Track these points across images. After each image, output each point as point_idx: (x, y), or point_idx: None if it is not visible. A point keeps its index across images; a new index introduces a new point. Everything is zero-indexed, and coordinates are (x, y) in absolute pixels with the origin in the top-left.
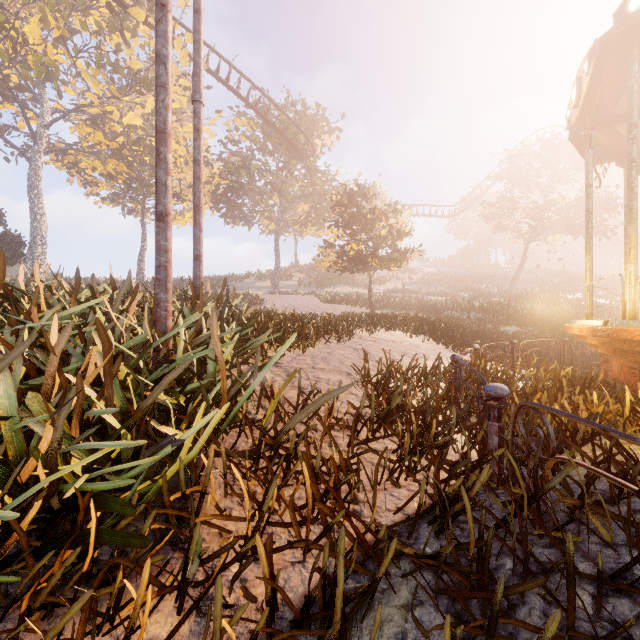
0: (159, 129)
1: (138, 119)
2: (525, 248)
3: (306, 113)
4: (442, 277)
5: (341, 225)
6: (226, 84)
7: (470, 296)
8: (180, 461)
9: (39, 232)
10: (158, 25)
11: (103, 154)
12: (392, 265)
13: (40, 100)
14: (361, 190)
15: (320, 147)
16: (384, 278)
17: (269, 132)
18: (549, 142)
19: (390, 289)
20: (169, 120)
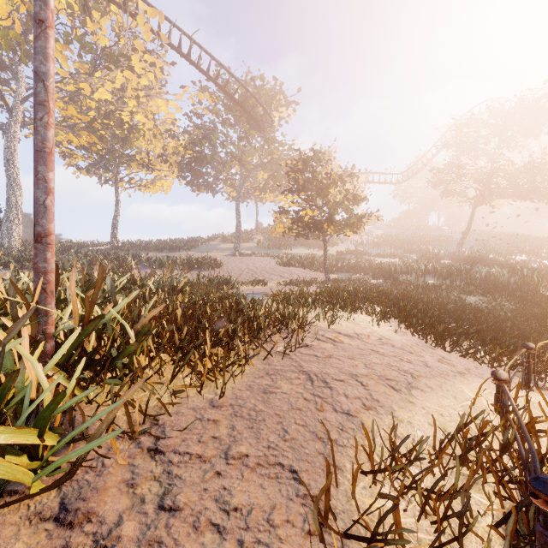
0: None
1: (107, 94)
2: (472, 212)
3: (265, 87)
4: (391, 239)
5: (296, 190)
6: (187, 58)
7: (419, 258)
8: None
9: (14, 200)
10: None
11: (76, 127)
12: (347, 230)
13: (16, 77)
14: (316, 155)
15: (278, 120)
16: (337, 240)
17: (230, 105)
18: (497, 110)
19: (343, 251)
20: None
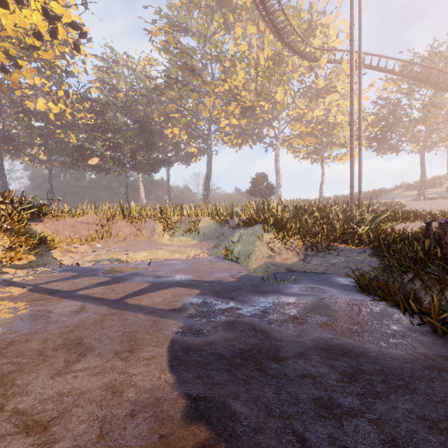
0: (351, 166)
1: (321, 112)
2: None
3: None
4: None
5: None
6: (376, 69)
7: None
8: (359, 232)
9: (279, 181)
10: (351, 141)
11: (303, 136)
12: None
13: (278, 121)
14: None
15: None
16: None
17: (413, 82)
18: None
19: None
20: (353, 163)
